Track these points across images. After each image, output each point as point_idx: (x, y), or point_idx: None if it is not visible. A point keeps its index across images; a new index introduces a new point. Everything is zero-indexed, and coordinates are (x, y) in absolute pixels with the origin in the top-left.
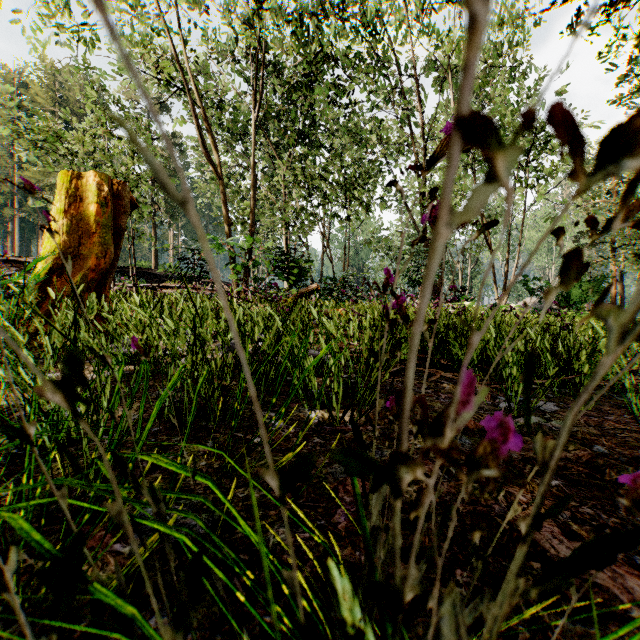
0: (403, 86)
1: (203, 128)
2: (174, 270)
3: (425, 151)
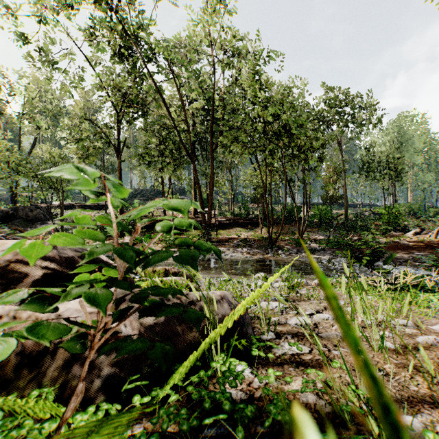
0: None
1: None
2: None
3: None
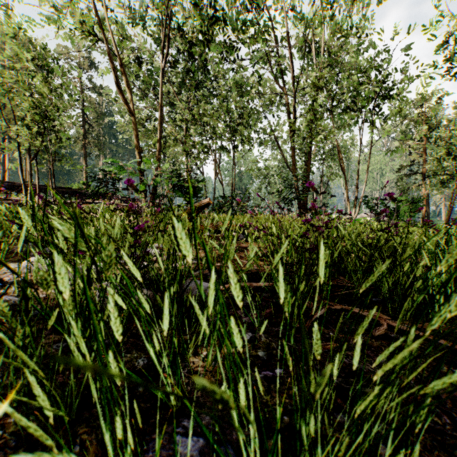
0: (276, 51)
1: (121, 78)
2: (88, 188)
3: (295, 98)
